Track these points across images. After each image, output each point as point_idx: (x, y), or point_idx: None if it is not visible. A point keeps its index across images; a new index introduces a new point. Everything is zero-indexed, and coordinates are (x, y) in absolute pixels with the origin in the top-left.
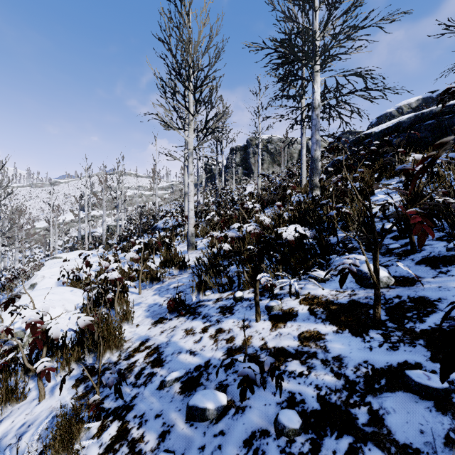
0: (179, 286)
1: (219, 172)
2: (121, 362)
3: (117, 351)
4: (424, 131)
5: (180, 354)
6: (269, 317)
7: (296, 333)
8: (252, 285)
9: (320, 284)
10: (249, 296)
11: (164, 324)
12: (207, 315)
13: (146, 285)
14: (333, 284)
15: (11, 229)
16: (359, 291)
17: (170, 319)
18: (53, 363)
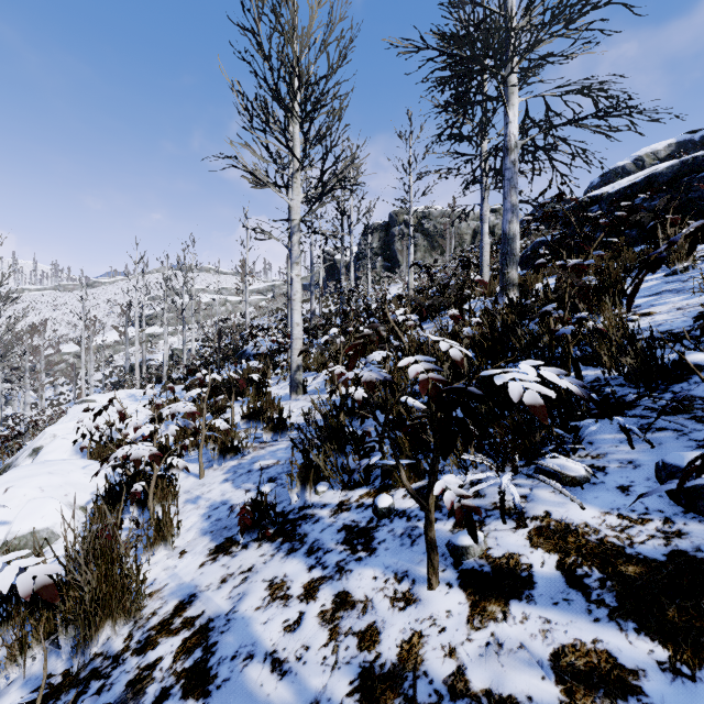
0: (270, 467)
1: (346, 265)
2: (128, 661)
3: (128, 622)
4: (699, 188)
5: (251, 663)
6: (460, 577)
7: (543, 650)
8: (418, 501)
9: (571, 490)
10: (405, 504)
11: (231, 558)
12: (319, 546)
13: (213, 460)
14: (603, 495)
15: (7, 357)
16: (688, 525)
17: (244, 545)
18: (9, 634)
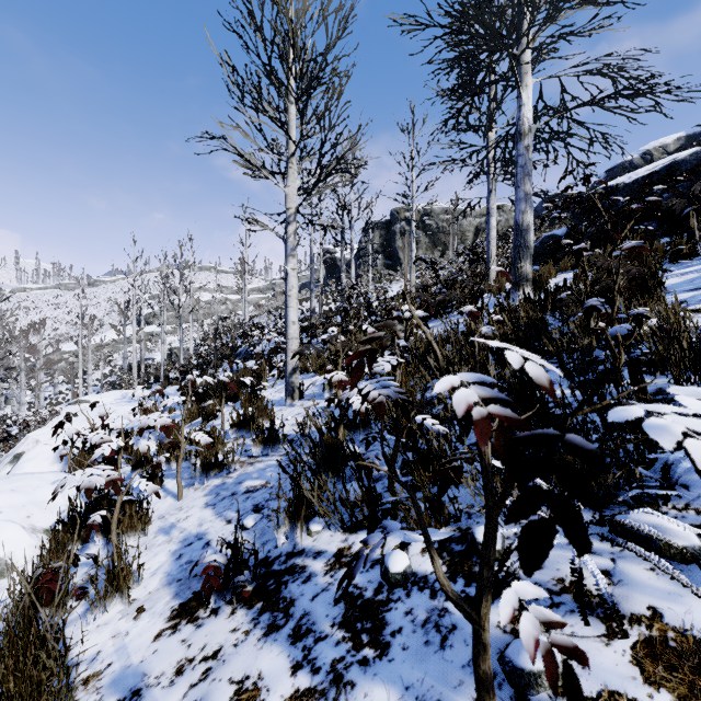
0: (257, 490)
1: (346, 264)
2: None
3: None
4: None
5: None
6: None
7: None
8: (464, 611)
9: (682, 569)
10: (426, 566)
11: (195, 628)
12: (308, 626)
13: (195, 478)
14: None
15: None
16: None
17: (214, 608)
18: None
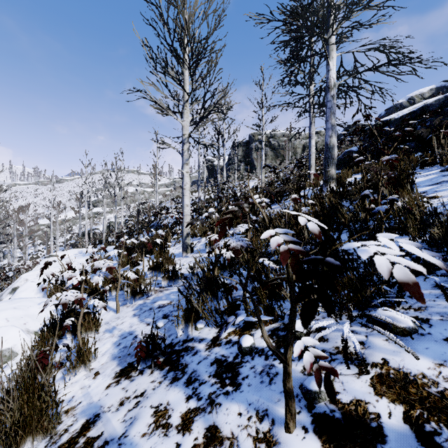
0: (165, 306)
1: (221, 168)
2: None
3: (45, 437)
4: None
5: None
6: (314, 421)
7: None
8: (278, 356)
9: (402, 339)
10: (263, 343)
11: (130, 382)
12: (195, 377)
13: (127, 300)
14: (433, 346)
15: None
16: None
17: (140, 371)
18: None
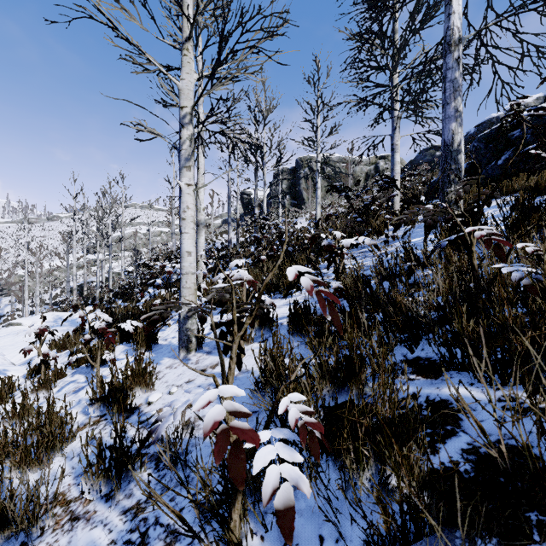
0: None
1: (260, 203)
2: None
3: None
4: None
5: None
6: None
7: None
8: None
9: None
10: None
11: None
12: None
13: None
14: None
15: None
16: None
17: None
18: None
